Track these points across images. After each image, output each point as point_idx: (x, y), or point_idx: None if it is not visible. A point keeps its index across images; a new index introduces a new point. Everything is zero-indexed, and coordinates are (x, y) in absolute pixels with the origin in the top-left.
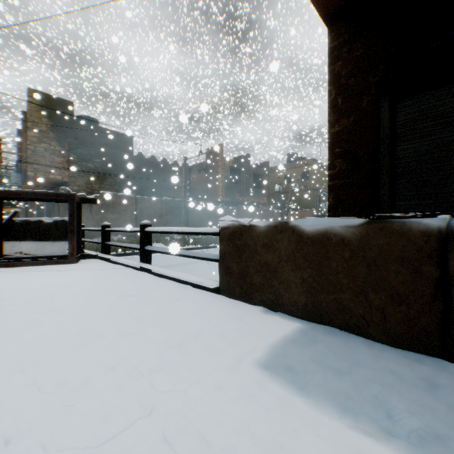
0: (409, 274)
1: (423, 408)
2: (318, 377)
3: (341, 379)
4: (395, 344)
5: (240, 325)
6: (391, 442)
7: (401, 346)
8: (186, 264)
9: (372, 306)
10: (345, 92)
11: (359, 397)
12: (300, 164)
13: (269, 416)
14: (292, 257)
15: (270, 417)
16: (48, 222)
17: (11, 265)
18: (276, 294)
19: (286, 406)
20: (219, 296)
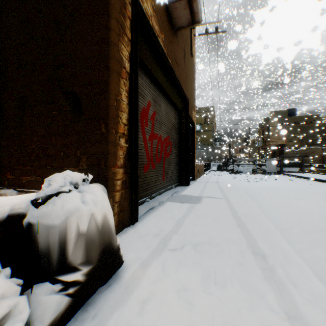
0: None
1: None
2: None
3: None
4: None
5: None
6: None
7: None
8: None
9: None
10: None
11: None
12: None
13: None
14: None
15: None
16: (291, 162)
17: (287, 172)
18: None
19: None
20: None
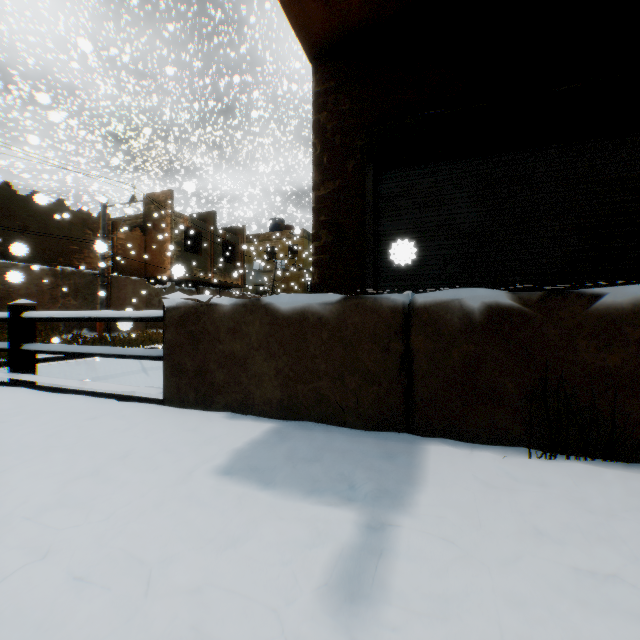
0: (381, 352)
1: (382, 473)
2: (287, 469)
3: (311, 466)
4: (369, 427)
5: (195, 436)
6: (349, 505)
7: (374, 428)
8: (107, 377)
9: (349, 391)
10: (331, 150)
11: (327, 478)
12: (287, 234)
13: (225, 517)
14: (265, 344)
15: (227, 517)
16: None
17: None
18: (245, 393)
19: (247, 503)
20: (164, 407)
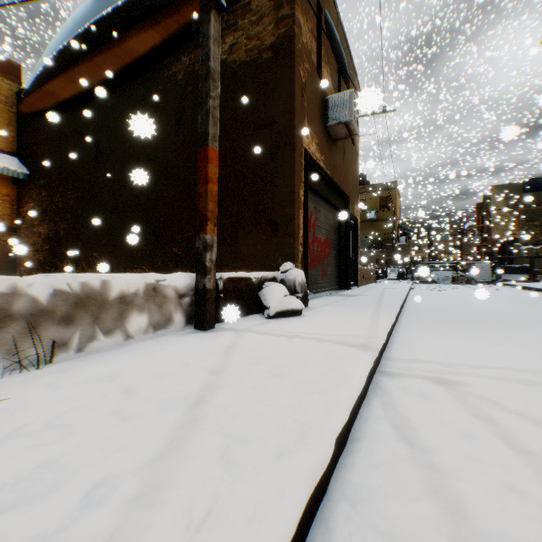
0: None
1: None
2: None
3: None
4: None
5: None
6: None
7: None
8: None
9: None
10: None
11: None
12: None
13: None
14: None
15: None
16: (515, 266)
17: (506, 281)
18: None
19: None
20: None
